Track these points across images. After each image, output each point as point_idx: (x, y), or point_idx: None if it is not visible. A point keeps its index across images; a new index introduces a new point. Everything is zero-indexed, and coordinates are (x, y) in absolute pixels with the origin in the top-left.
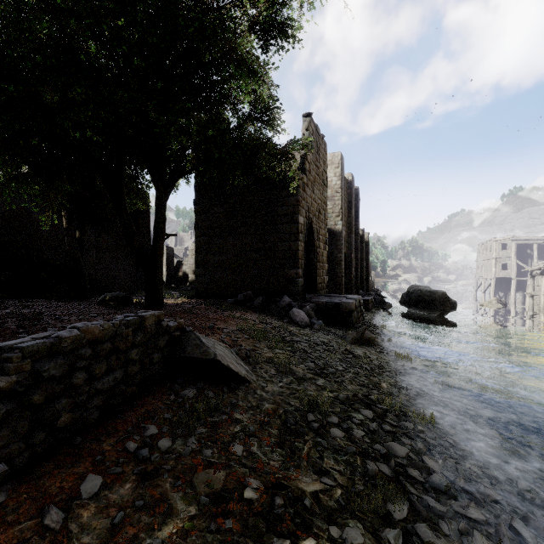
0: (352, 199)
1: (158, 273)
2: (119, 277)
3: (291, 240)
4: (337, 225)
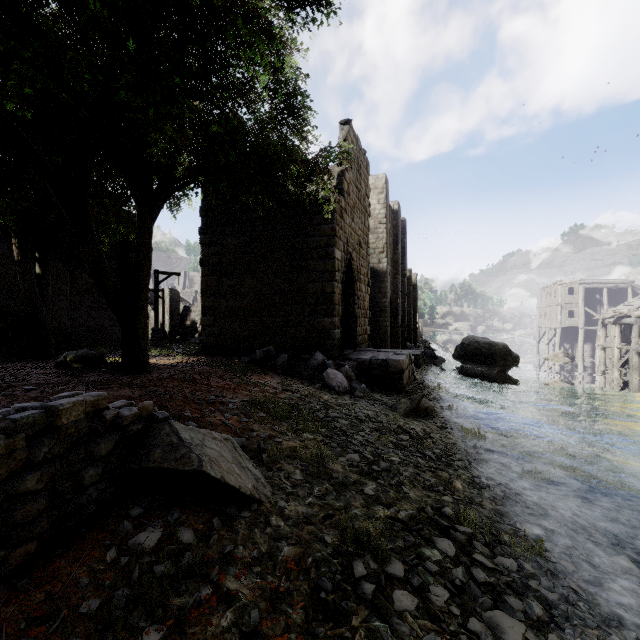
0: (398, 232)
1: (140, 323)
2: (103, 327)
3: (326, 281)
4: (380, 263)
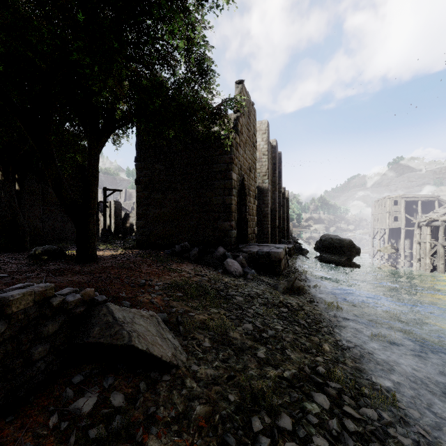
0: (276, 161)
1: (90, 226)
2: (66, 228)
3: (226, 195)
4: (264, 183)
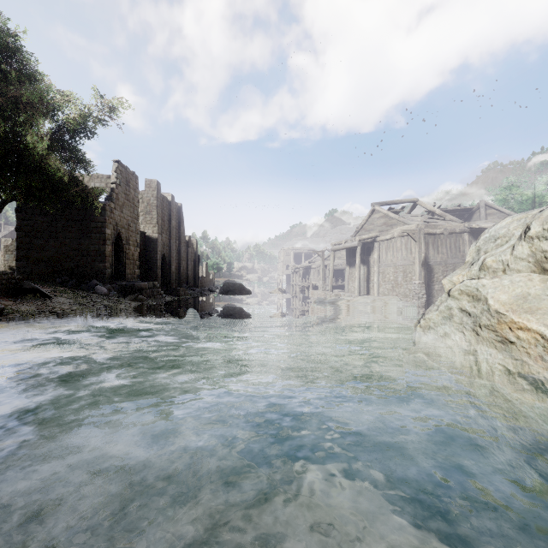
0: (172, 213)
1: None
2: None
3: (101, 245)
4: (154, 233)
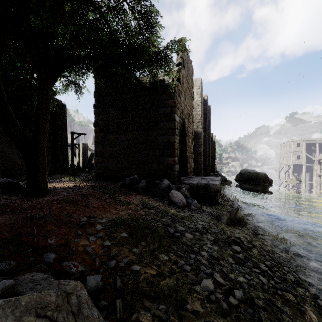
0: (207, 112)
1: (39, 159)
2: None
3: (169, 134)
4: (198, 128)
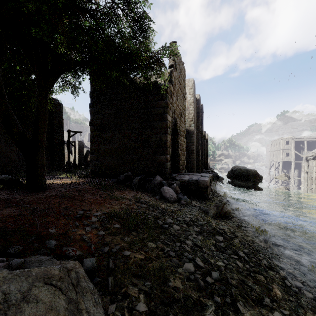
0: (199, 111)
1: (38, 157)
2: None
3: (162, 133)
4: (190, 127)
